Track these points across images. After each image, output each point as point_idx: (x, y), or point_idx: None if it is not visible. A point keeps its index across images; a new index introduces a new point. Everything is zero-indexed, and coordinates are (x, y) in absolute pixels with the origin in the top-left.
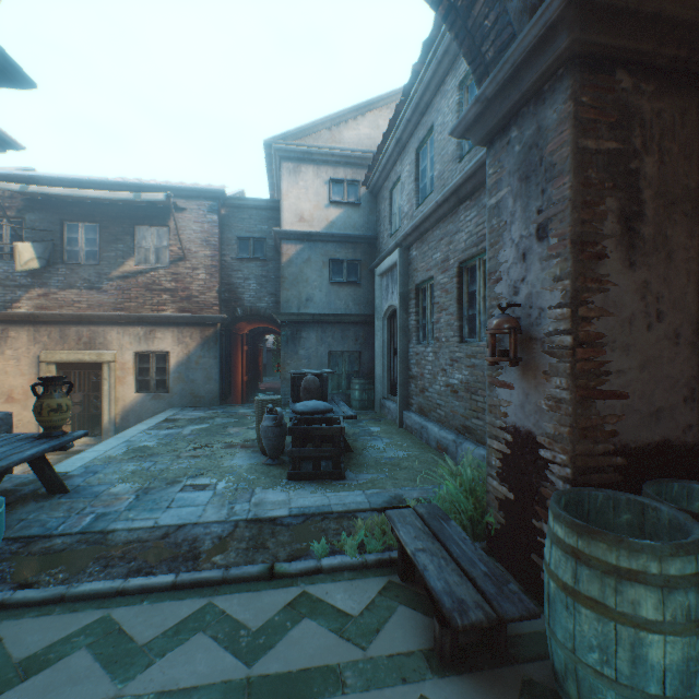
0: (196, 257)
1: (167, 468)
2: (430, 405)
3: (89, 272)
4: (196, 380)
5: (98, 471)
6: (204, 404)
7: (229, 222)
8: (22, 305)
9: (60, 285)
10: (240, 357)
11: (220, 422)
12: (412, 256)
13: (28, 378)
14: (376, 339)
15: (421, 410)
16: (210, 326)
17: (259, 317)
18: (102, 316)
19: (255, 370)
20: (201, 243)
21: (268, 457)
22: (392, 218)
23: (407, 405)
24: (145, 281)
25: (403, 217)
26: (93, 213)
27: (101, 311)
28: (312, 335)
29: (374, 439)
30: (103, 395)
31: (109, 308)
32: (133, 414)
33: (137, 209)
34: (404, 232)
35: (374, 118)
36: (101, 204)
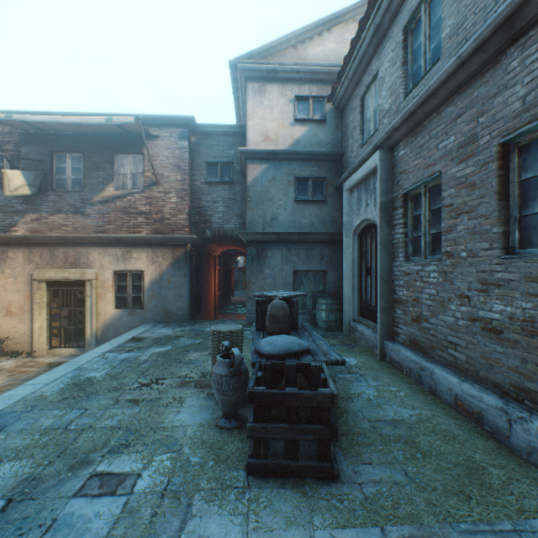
0: (167, 181)
1: (91, 424)
2: (434, 341)
3: (74, 198)
4: (167, 297)
5: (6, 426)
6: (175, 320)
7: (199, 148)
8: (18, 229)
9: (50, 210)
10: (213, 275)
11: (183, 343)
12: (397, 156)
13: (24, 294)
14: (344, 257)
15: (413, 343)
16: (180, 246)
17: (226, 238)
18: (84, 237)
19: (227, 286)
20: (172, 168)
21: (222, 413)
22: (363, 127)
23: (390, 334)
24: (123, 205)
25: (382, 117)
26: (77, 144)
27: (84, 234)
28: (277, 254)
29: (355, 379)
30: (86, 311)
31: (91, 231)
32: (112, 328)
33: (115, 138)
34: (389, 126)
35: (339, 32)
36: (84, 136)
